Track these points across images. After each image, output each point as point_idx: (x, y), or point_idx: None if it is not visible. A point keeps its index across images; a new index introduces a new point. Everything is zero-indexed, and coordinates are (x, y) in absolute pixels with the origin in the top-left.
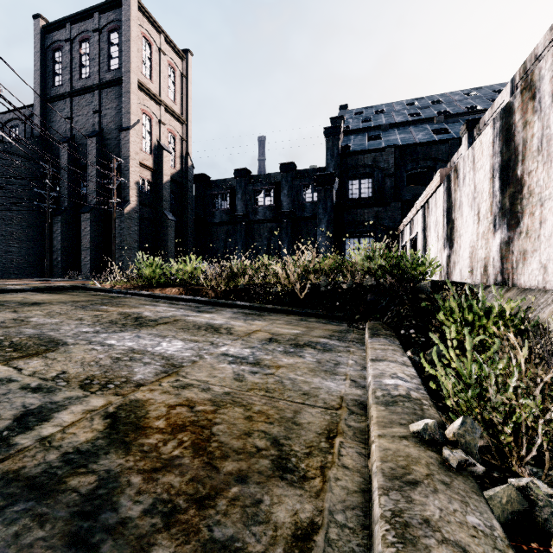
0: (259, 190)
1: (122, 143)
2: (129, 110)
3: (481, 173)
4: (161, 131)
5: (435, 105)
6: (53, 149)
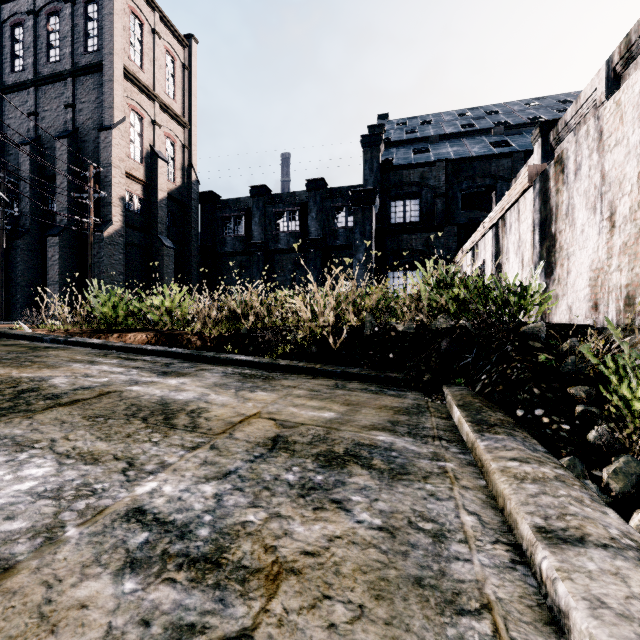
0: (281, 212)
1: (102, 147)
2: (111, 103)
3: (619, 151)
4: (155, 135)
5: (492, 116)
6: (11, 153)
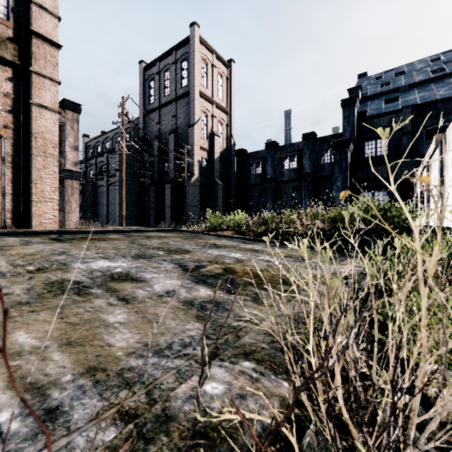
0: (285, 157)
1: (189, 135)
2: (193, 112)
3: None
4: (213, 123)
5: None
6: (149, 144)
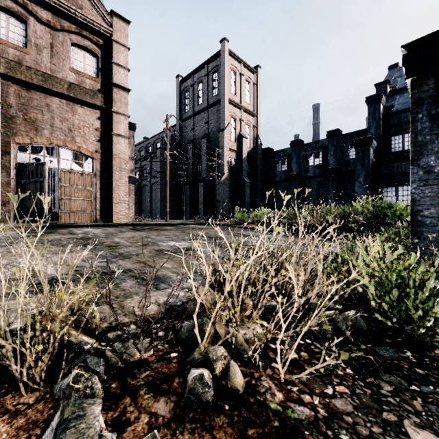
0: (310, 154)
1: (220, 139)
2: (223, 118)
3: None
4: (241, 126)
5: None
6: (184, 147)
